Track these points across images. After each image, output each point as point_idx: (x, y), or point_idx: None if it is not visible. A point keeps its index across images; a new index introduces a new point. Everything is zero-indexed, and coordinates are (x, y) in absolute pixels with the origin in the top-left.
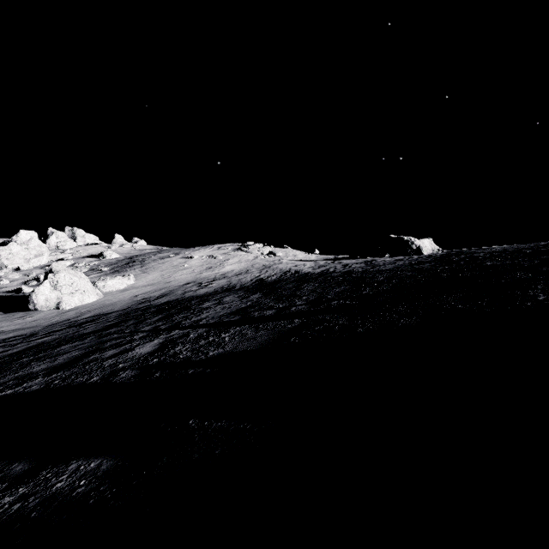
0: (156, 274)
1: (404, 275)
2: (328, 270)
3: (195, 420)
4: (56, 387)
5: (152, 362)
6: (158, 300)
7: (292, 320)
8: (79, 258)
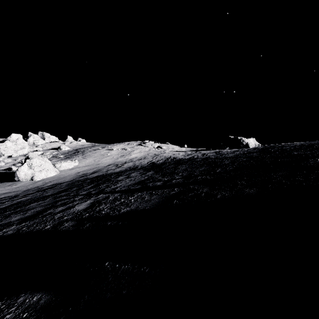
0: (91, 159)
1: (241, 160)
2: (194, 157)
3: (109, 263)
4: (23, 232)
5: (85, 216)
6: (91, 175)
7: (173, 188)
8: (46, 150)
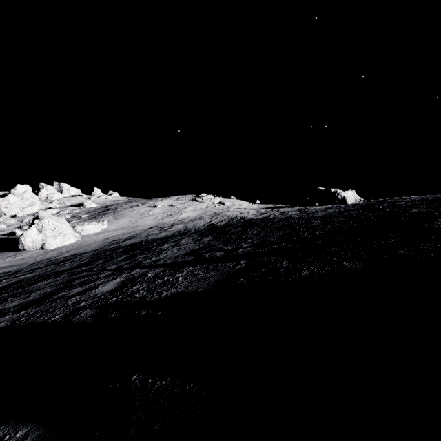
0: (126, 220)
1: (337, 221)
2: (269, 217)
3: (138, 376)
4: (20, 325)
5: (110, 301)
6: (125, 242)
7: (239, 261)
8: (64, 207)
